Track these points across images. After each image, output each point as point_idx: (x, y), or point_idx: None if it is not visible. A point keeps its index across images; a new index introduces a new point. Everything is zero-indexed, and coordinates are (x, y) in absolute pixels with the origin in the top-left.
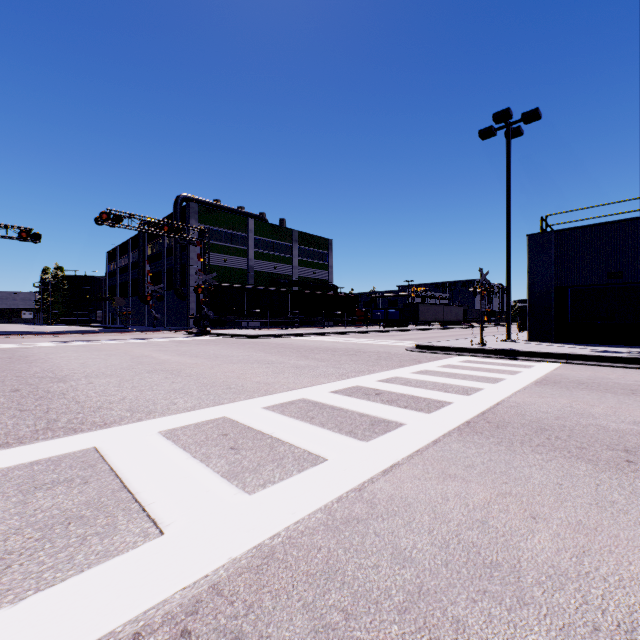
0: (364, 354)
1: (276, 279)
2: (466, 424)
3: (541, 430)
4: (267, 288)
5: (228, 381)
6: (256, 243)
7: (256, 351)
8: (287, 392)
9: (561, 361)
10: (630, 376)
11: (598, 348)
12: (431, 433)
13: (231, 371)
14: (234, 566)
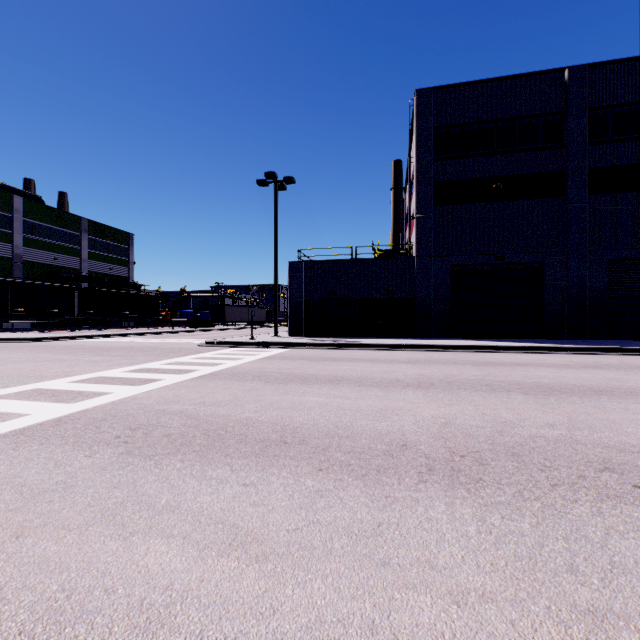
0: (159, 350)
1: (57, 272)
2: (200, 376)
3: (234, 374)
4: (44, 283)
5: (24, 373)
6: (26, 227)
7: (41, 353)
8: (85, 374)
9: (292, 347)
10: (314, 352)
11: (319, 339)
12: (178, 380)
13: (22, 368)
14: (72, 413)
